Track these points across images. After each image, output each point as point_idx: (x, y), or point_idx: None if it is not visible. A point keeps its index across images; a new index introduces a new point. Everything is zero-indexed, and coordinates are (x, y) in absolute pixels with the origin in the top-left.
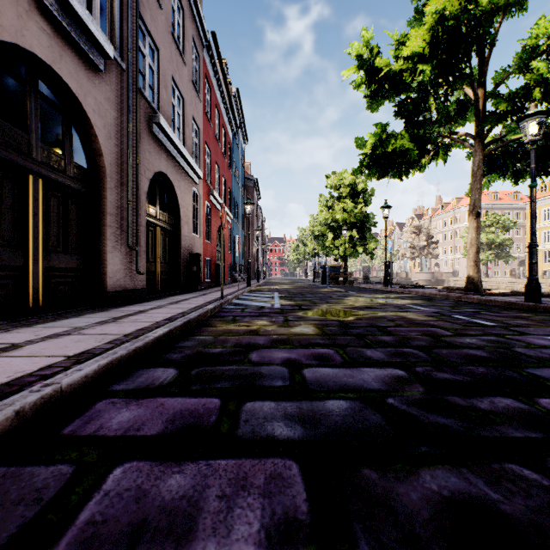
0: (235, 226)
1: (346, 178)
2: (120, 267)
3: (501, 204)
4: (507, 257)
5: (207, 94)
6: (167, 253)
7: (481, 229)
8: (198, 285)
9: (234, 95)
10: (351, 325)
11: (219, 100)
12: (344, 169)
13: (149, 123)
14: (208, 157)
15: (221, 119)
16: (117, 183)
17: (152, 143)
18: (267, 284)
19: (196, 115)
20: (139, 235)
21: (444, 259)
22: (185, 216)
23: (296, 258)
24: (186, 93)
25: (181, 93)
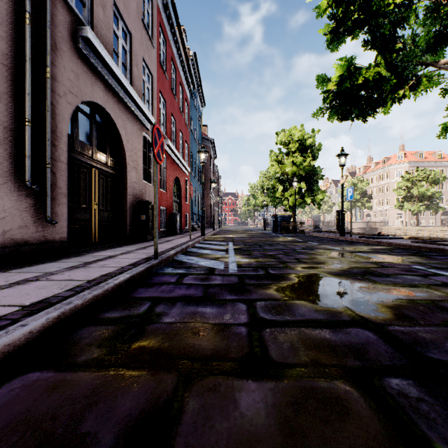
0: (193, 179)
1: (295, 134)
2: (13, 213)
3: (426, 162)
4: (437, 208)
5: (162, 45)
6: (109, 199)
7: (412, 183)
8: (146, 235)
9: (191, 59)
10: (429, 356)
11: (176, 56)
12: (293, 126)
13: (75, 37)
14: (163, 108)
15: (178, 75)
16: (4, 93)
17: (80, 64)
18: (222, 233)
19: (147, 59)
20: (55, 172)
21: (375, 211)
22: (132, 161)
23: (247, 209)
24: (135, 29)
25: (127, 26)
